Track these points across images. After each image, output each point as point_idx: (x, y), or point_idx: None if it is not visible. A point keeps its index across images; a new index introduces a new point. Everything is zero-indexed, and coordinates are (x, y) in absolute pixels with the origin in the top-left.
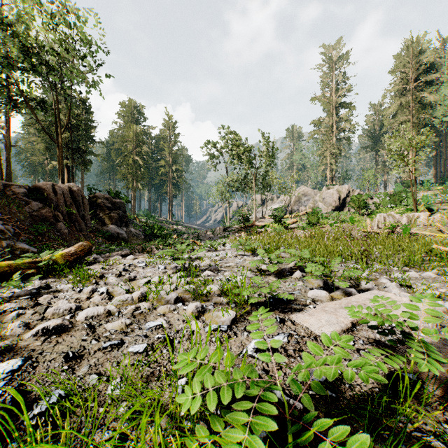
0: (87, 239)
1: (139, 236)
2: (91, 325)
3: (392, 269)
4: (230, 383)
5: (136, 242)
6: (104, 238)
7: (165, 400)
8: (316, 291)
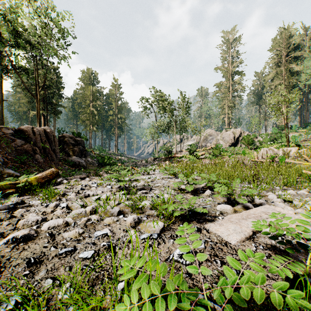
0: (57, 166)
1: (94, 164)
2: (52, 234)
3: (275, 188)
4: (161, 295)
5: (92, 168)
6: (69, 165)
7: (106, 303)
8: (222, 205)
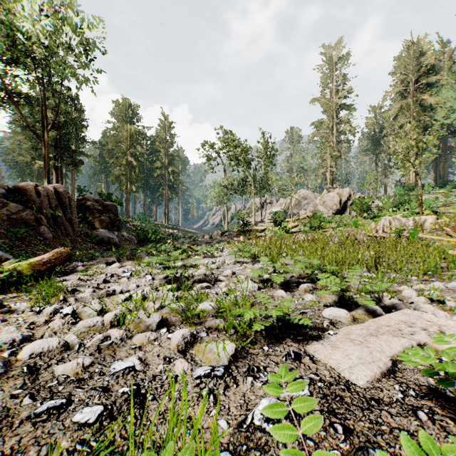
0: (74, 244)
1: (132, 240)
2: (34, 367)
3: (410, 278)
4: None
5: (129, 247)
6: (94, 243)
7: None
8: (333, 310)
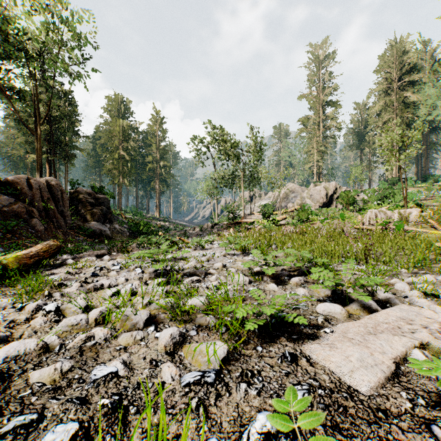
0: (66, 237)
1: (124, 233)
2: (7, 374)
3: (399, 270)
4: None
5: (121, 239)
6: (86, 235)
7: None
8: (327, 305)
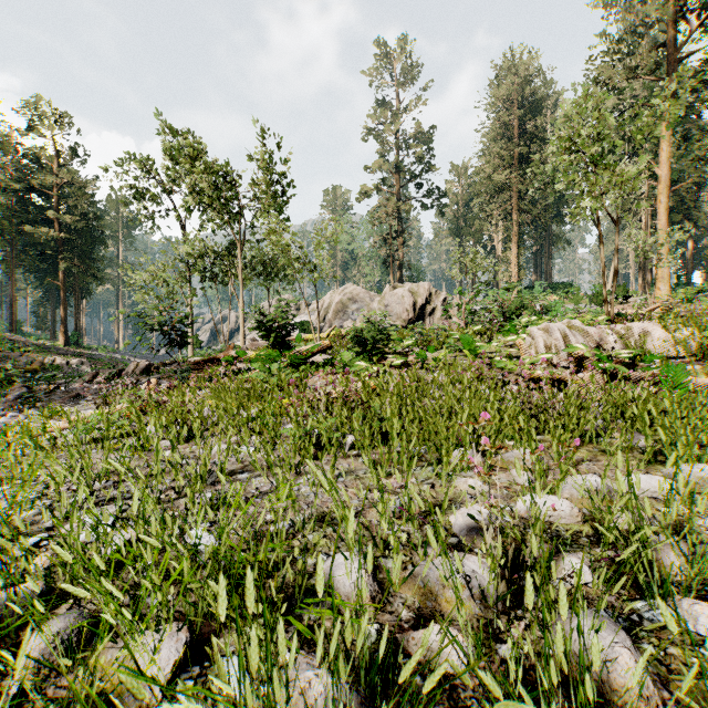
0: None
1: None
2: None
3: None
4: None
5: None
6: None
7: None
8: None
